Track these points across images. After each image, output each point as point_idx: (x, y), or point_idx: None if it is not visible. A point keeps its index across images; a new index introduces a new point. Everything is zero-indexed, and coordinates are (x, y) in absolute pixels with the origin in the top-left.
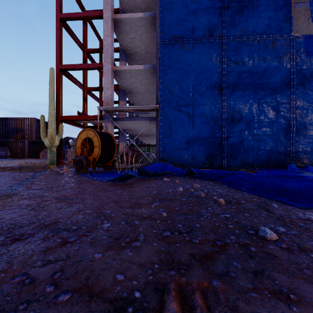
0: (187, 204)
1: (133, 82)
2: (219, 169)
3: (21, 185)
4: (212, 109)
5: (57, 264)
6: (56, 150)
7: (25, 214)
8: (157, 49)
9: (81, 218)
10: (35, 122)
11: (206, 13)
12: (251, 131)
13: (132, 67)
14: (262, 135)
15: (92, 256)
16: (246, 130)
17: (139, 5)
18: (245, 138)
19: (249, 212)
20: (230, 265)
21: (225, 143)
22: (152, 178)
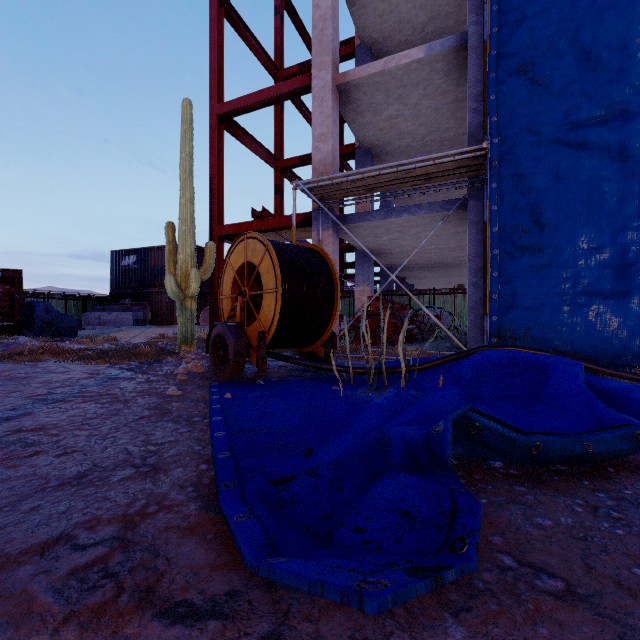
0: None
1: (392, 117)
2: None
3: None
4: None
5: None
6: (210, 308)
7: None
8: None
9: None
10: None
11: None
12: None
13: (390, 61)
14: None
15: None
16: None
17: None
18: None
19: None
20: None
21: None
22: (534, 468)
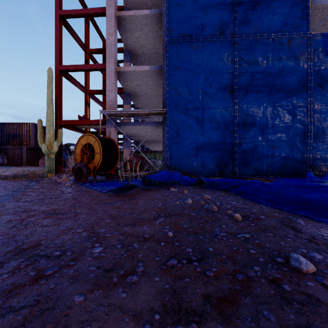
0: (197, 220)
1: (138, 84)
2: (231, 178)
3: (10, 196)
4: (224, 113)
5: (19, 314)
6: (55, 157)
7: (2, 234)
8: (164, 49)
9: (68, 239)
10: (34, 127)
11: (216, 10)
12: (265, 137)
13: (137, 68)
14: (277, 141)
15: (70, 299)
16: (260, 135)
17: (144, 2)
18: (259, 144)
19: (272, 230)
20: (259, 315)
21: (237, 150)
22: (158, 188)
